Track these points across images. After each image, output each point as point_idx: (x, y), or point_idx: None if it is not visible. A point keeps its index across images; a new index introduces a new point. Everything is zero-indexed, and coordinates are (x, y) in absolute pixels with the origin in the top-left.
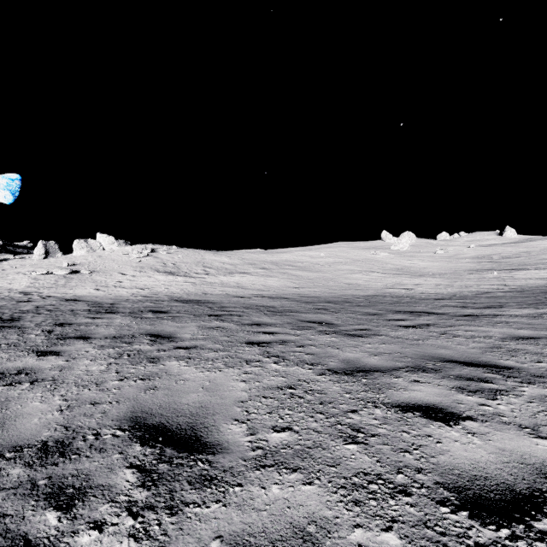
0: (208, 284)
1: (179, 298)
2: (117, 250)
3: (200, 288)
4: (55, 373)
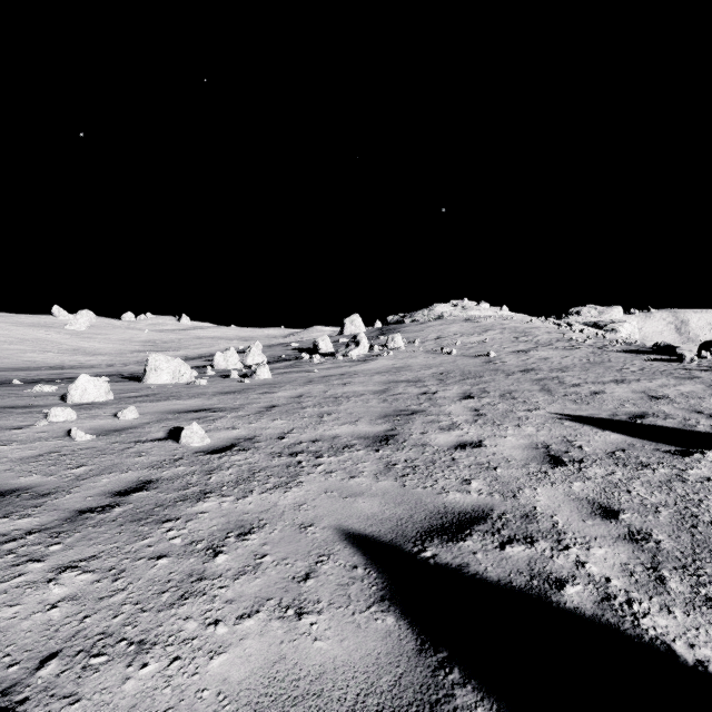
0: None
1: None
2: None
3: None
4: None
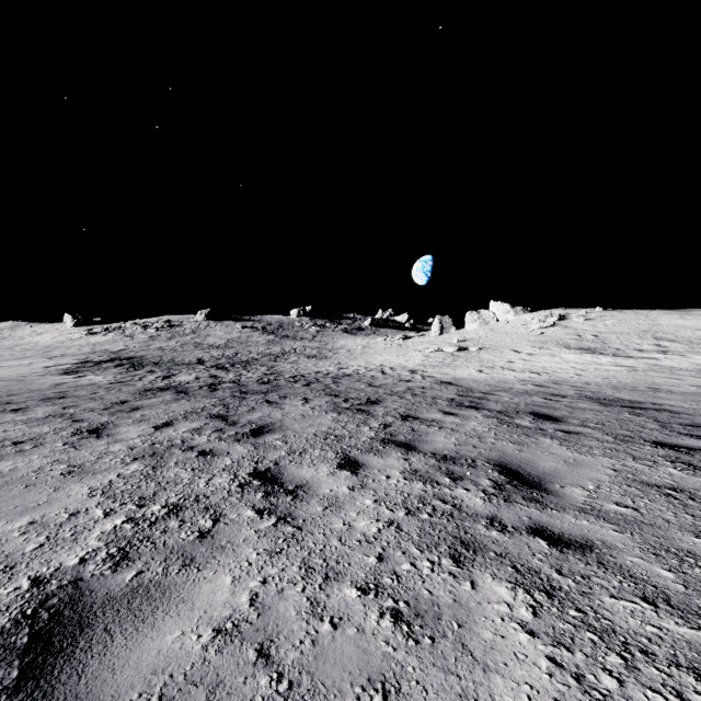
0: (662, 370)
1: (594, 394)
2: (512, 321)
3: (643, 377)
4: (317, 510)
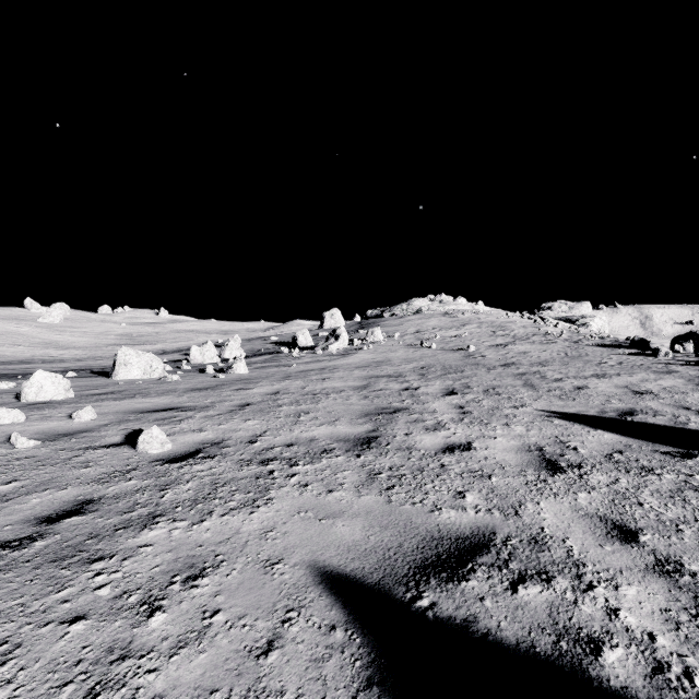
0: None
1: None
2: None
3: None
4: None
